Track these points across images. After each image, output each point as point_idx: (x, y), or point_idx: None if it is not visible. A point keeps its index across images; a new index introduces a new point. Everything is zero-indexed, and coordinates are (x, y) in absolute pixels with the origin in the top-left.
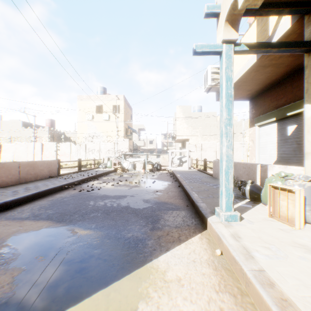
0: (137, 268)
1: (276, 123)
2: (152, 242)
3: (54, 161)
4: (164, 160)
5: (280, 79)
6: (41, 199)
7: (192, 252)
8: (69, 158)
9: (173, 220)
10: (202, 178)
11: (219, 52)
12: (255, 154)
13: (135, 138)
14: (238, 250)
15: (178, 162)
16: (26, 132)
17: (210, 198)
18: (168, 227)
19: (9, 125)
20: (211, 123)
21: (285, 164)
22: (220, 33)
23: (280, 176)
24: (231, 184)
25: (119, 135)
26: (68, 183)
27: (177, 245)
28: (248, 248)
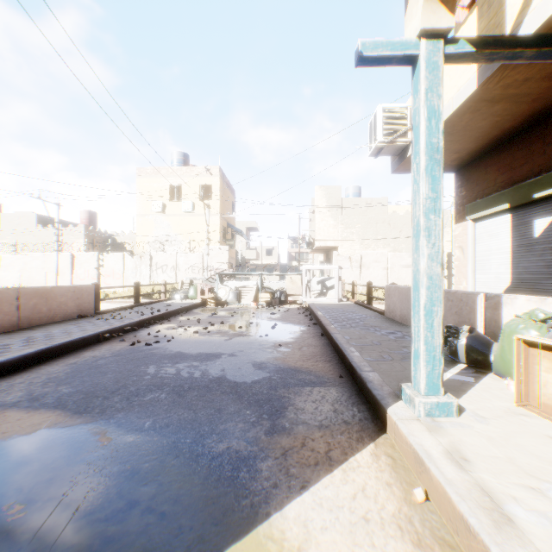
0: (234, 539)
1: (509, 213)
2: (271, 464)
3: (87, 287)
4: (292, 284)
5: (518, 128)
6: (54, 362)
7: (359, 494)
8: (121, 281)
9: (313, 409)
10: (365, 319)
11: (412, 57)
12: (466, 274)
13: (241, 245)
14: (472, 499)
15: (318, 287)
16: (45, 235)
17: (385, 360)
18: (305, 426)
19: (14, 221)
20: (378, 218)
21: (529, 293)
22: (414, 18)
23: (534, 318)
24: (438, 338)
25: (212, 240)
26: (111, 330)
27: (324, 472)
28: (491, 490)
